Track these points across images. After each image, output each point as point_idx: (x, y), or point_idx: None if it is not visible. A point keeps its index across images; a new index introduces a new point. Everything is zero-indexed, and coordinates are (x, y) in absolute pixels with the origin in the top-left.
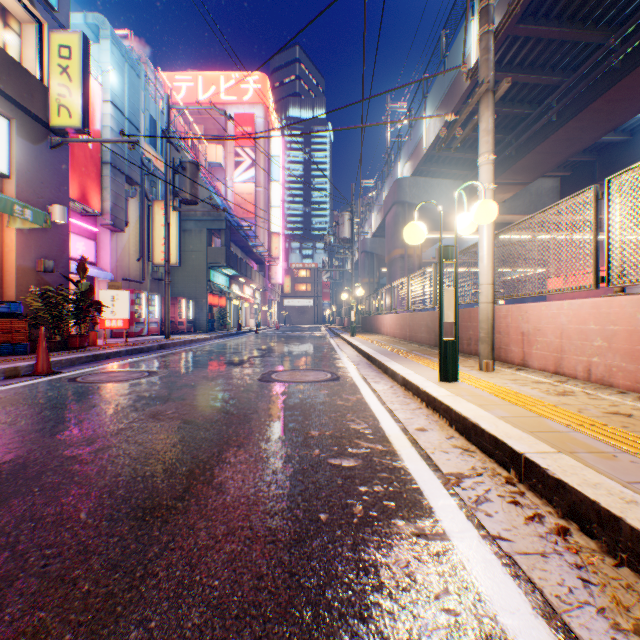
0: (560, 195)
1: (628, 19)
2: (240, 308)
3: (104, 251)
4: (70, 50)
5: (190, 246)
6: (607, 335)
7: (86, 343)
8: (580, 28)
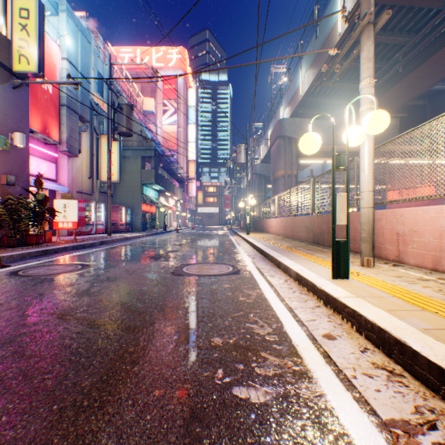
0: (399, 131)
1: None
2: (165, 214)
3: (62, 171)
4: (28, 12)
5: (129, 169)
6: None
7: (41, 240)
8: None
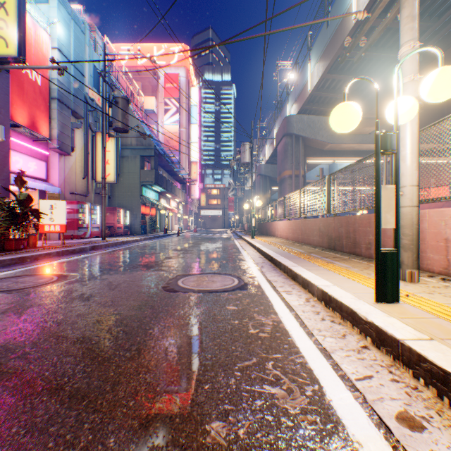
0: None
1: None
2: (166, 216)
3: (54, 170)
4: None
5: (127, 169)
6: None
7: (22, 245)
8: None
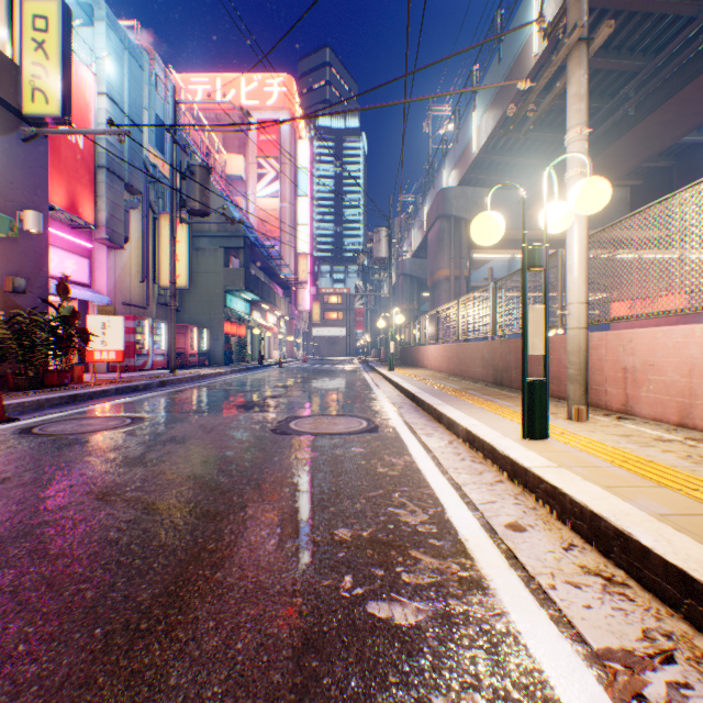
0: (630, 207)
1: None
2: (261, 338)
3: (100, 271)
4: (47, 21)
5: (204, 267)
6: None
7: (67, 380)
8: None
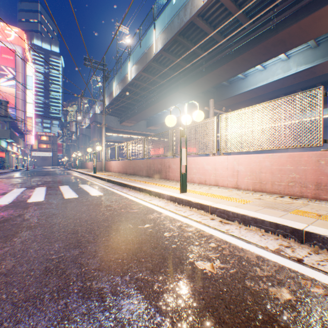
0: (147, 126)
1: (146, 98)
2: (17, 158)
3: None
4: None
5: None
6: (116, 166)
7: None
8: (137, 96)
